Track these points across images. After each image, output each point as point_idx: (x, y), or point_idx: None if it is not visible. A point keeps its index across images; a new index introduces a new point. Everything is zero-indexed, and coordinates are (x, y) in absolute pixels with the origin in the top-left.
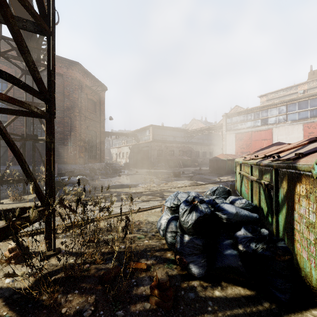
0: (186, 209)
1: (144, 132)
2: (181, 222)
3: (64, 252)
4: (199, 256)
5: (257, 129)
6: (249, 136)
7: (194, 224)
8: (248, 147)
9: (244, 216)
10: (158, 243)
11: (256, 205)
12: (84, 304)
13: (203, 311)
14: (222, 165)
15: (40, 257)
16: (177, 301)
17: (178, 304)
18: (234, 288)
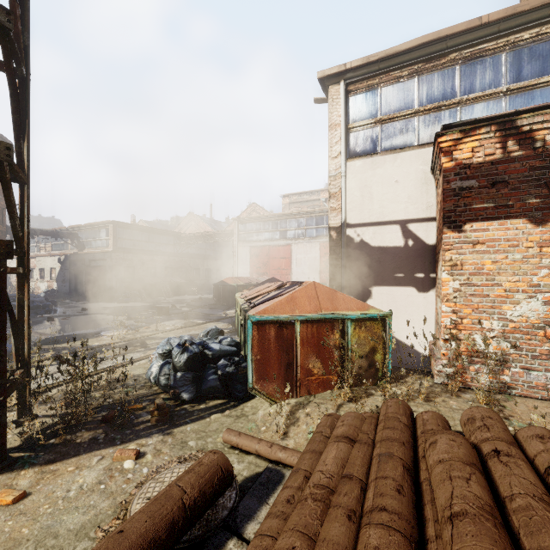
0: (179, 351)
1: (96, 231)
2: (174, 362)
3: (43, 416)
4: (189, 386)
5: (275, 243)
6: (266, 252)
7: (186, 362)
8: (266, 266)
9: (226, 351)
10: (150, 390)
11: (242, 341)
12: (95, 434)
13: (191, 416)
14: (230, 293)
15: (16, 424)
16: (172, 417)
17: (173, 418)
18: (214, 401)
